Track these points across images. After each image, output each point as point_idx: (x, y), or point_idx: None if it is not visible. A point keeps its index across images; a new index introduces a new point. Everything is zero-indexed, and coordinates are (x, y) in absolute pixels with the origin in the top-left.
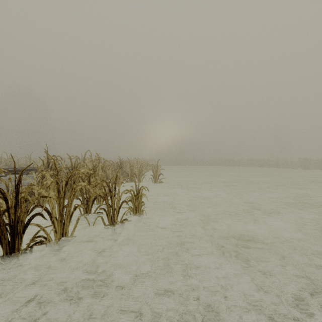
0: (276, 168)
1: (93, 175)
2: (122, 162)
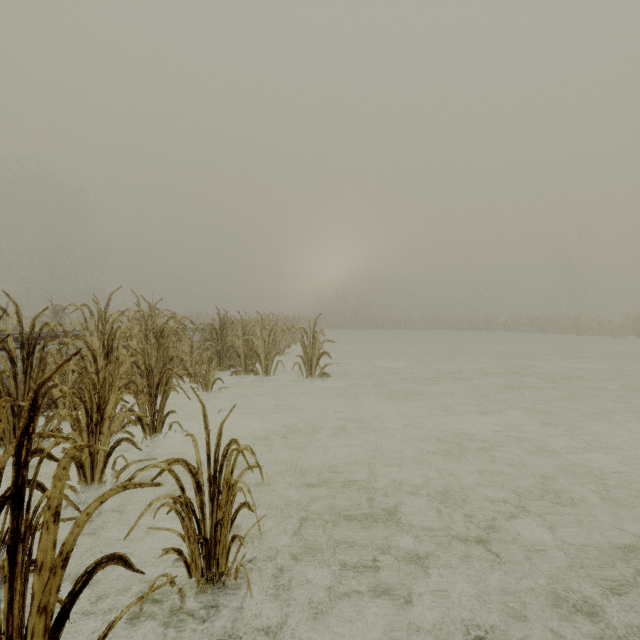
0: (575, 335)
1: (103, 365)
2: (224, 323)
